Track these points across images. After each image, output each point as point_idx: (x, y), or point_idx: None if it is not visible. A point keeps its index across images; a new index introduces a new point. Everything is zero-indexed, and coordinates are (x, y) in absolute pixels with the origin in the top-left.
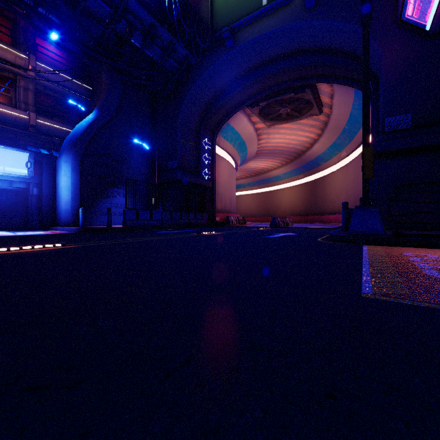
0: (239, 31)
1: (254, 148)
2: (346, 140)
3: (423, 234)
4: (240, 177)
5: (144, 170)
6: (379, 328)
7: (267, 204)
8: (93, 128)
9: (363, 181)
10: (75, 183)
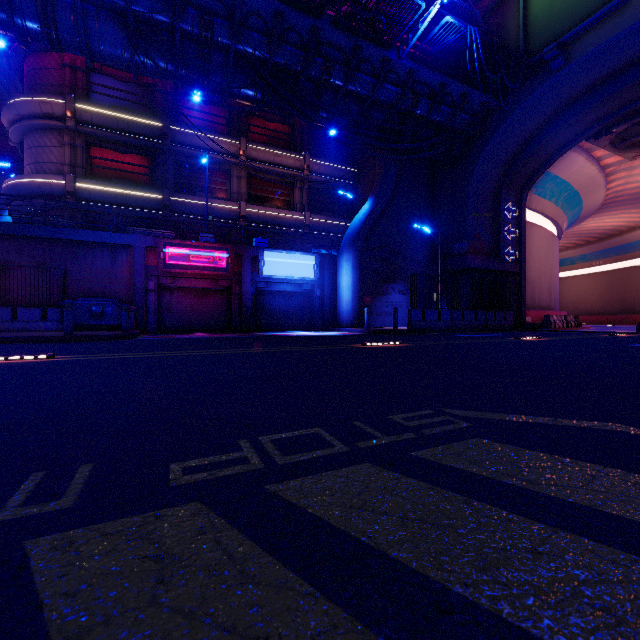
0: (574, 40)
1: (596, 197)
2: None
3: None
4: (563, 247)
5: (420, 259)
6: None
7: (625, 291)
8: (370, 219)
9: None
10: (355, 282)
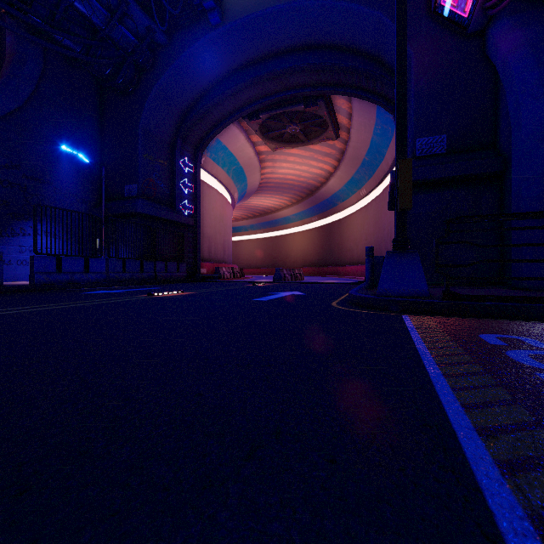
0: (228, 2)
1: (255, 178)
2: (366, 175)
3: (488, 296)
4: (240, 217)
5: (84, 197)
6: None
7: (274, 252)
8: None
9: (397, 214)
10: None
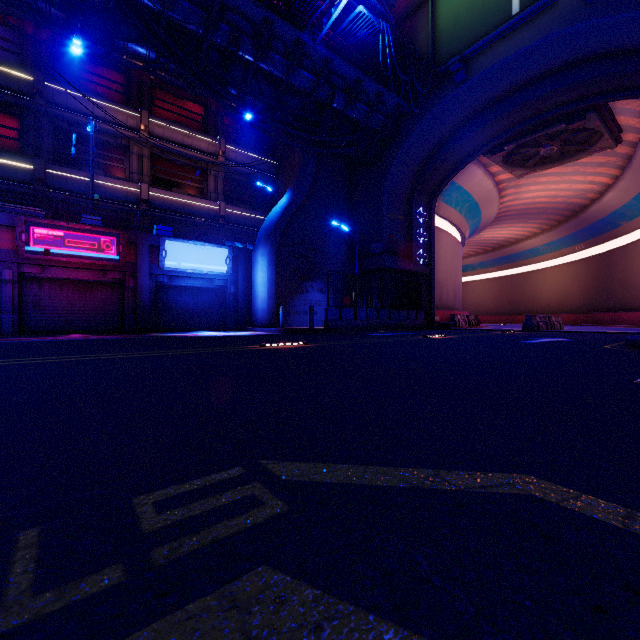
0: (474, 56)
1: (492, 210)
2: None
3: None
4: (466, 255)
5: (340, 258)
6: (635, 391)
7: (513, 295)
8: (288, 213)
9: None
10: (271, 279)
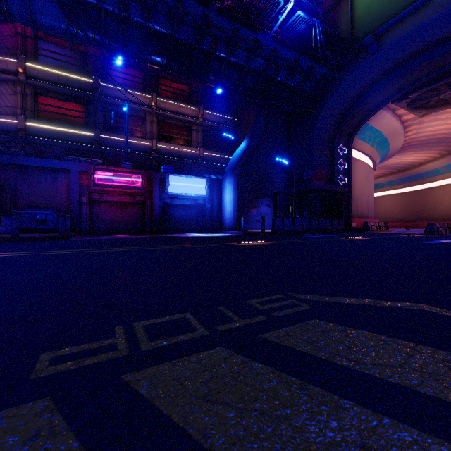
0: (384, 32)
1: (398, 142)
2: None
3: None
4: (376, 176)
5: (281, 182)
6: None
7: (416, 206)
8: (246, 154)
9: None
10: (235, 198)
